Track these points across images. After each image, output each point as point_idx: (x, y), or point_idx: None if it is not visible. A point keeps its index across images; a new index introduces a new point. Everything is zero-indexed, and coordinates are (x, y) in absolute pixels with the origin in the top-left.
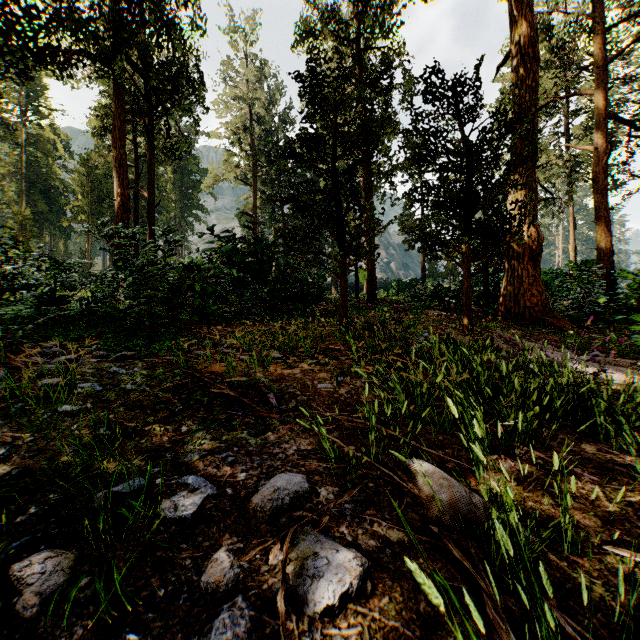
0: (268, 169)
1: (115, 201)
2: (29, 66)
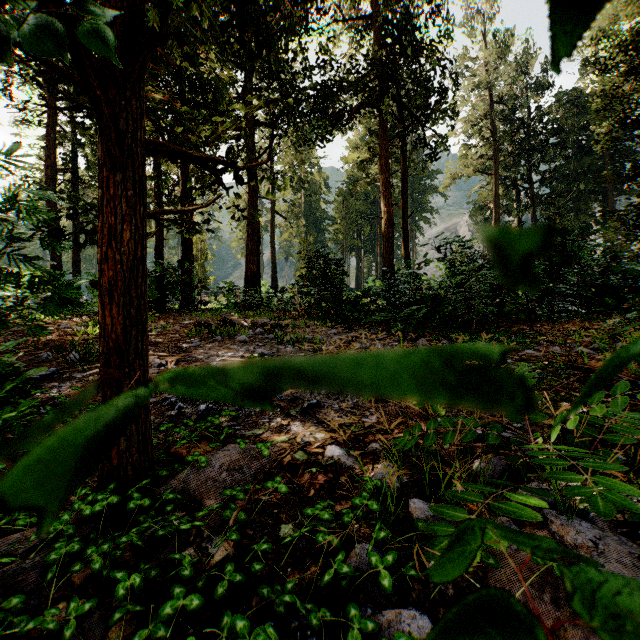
0: (511, 150)
1: (383, 219)
2: (330, 130)
